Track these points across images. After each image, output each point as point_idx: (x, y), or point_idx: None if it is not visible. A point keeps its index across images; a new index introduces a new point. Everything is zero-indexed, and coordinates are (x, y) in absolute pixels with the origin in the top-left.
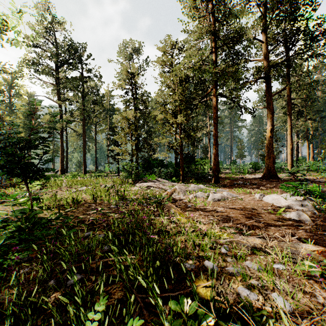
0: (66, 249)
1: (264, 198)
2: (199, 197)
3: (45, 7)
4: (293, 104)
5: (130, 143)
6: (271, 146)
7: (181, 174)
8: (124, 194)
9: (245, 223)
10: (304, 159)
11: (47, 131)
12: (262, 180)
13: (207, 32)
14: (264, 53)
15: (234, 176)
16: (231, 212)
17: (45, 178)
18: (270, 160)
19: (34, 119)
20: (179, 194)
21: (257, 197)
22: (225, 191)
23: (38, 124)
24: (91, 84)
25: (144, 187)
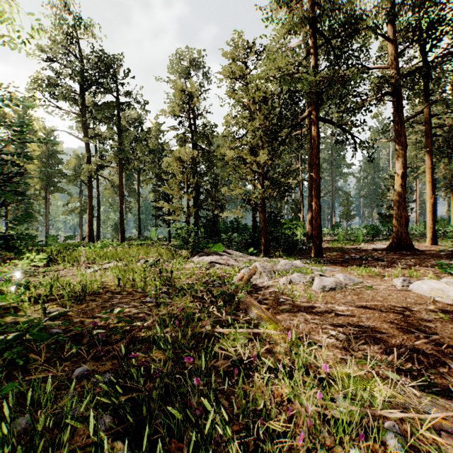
0: (10, 425)
1: (411, 287)
2: (296, 283)
3: (66, 4)
4: (435, 136)
5: (186, 196)
6: (402, 200)
7: (263, 244)
8: (171, 277)
9: (406, 347)
10: (446, 220)
11: (71, 181)
12: (388, 252)
13: (305, 19)
14: (391, 55)
15: (342, 246)
16: (364, 317)
17: (18, 252)
18: (401, 222)
19: (54, 165)
20: (261, 277)
21: (399, 284)
22: (337, 271)
23: (60, 171)
24: (133, 115)
25: (205, 263)
